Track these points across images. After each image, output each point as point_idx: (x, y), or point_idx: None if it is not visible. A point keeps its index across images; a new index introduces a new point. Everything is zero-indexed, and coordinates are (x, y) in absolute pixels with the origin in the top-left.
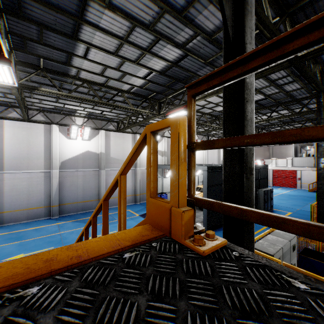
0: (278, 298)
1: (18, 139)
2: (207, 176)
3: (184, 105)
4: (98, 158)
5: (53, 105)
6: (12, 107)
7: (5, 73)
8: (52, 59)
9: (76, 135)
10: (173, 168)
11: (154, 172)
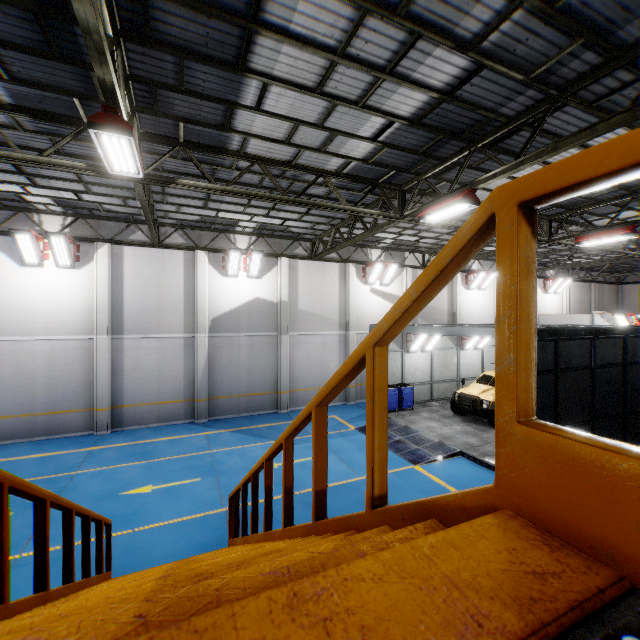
0: None
1: (144, 279)
2: None
3: (462, 189)
4: (276, 312)
5: (199, 214)
6: (135, 222)
7: (123, 154)
8: (200, 122)
9: (237, 268)
10: None
11: (528, 340)
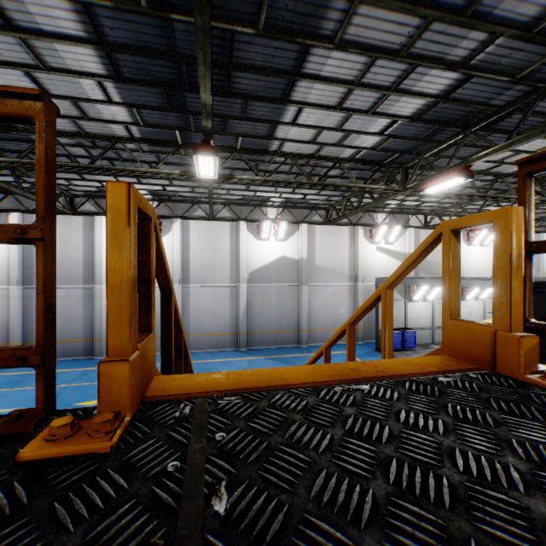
0: None
1: (203, 243)
2: None
3: (457, 166)
4: (297, 267)
5: (242, 195)
6: (197, 203)
7: (208, 166)
8: (252, 136)
9: (268, 234)
10: (500, 279)
11: (455, 285)
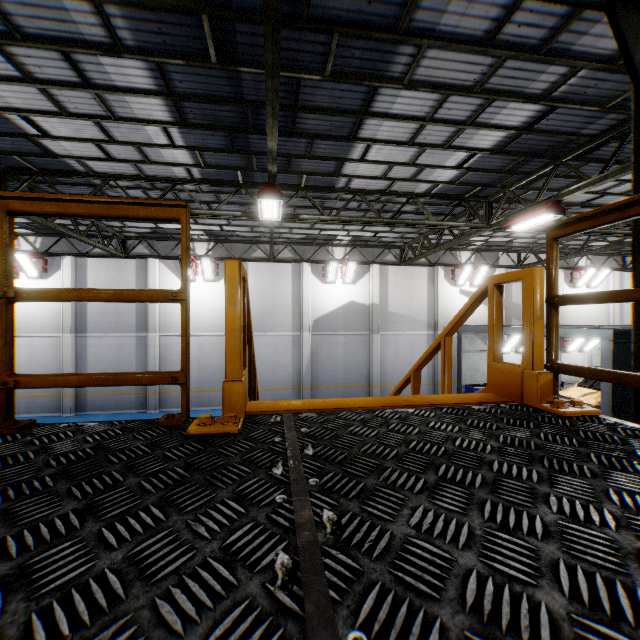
0: (639, 442)
1: (263, 288)
2: (612, 352)
3: (547, 201)
4: (368, 314)
5: (306, 233)
6: (256, 243)
7: (272, 208)
8: (317, 173)
9: (335, 276)
10: (526, 326)
11: (498, 332)
